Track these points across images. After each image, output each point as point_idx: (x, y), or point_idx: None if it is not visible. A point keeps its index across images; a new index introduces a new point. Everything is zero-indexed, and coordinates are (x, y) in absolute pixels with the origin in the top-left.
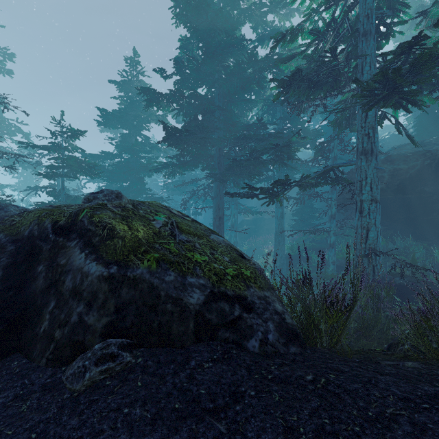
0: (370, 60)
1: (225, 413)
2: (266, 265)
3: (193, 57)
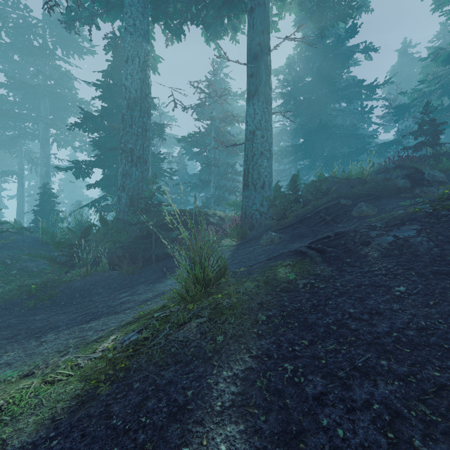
0: None
1: None
2: None
3: (323, 77)
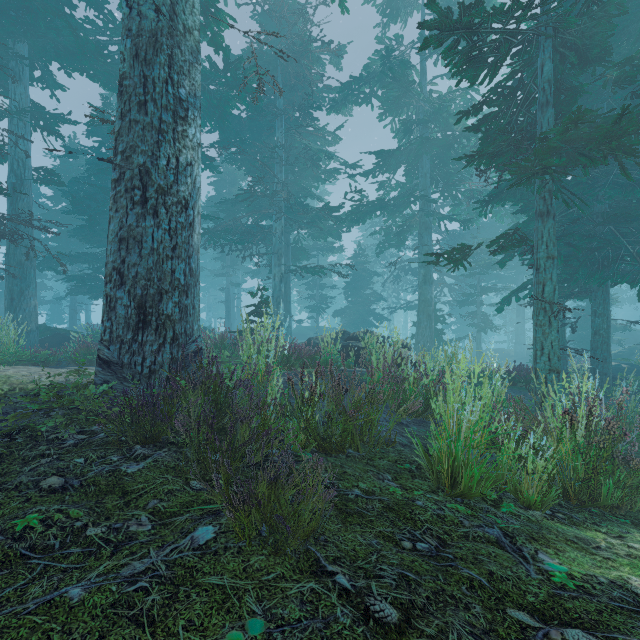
0: None
1: None
2: None
3: None
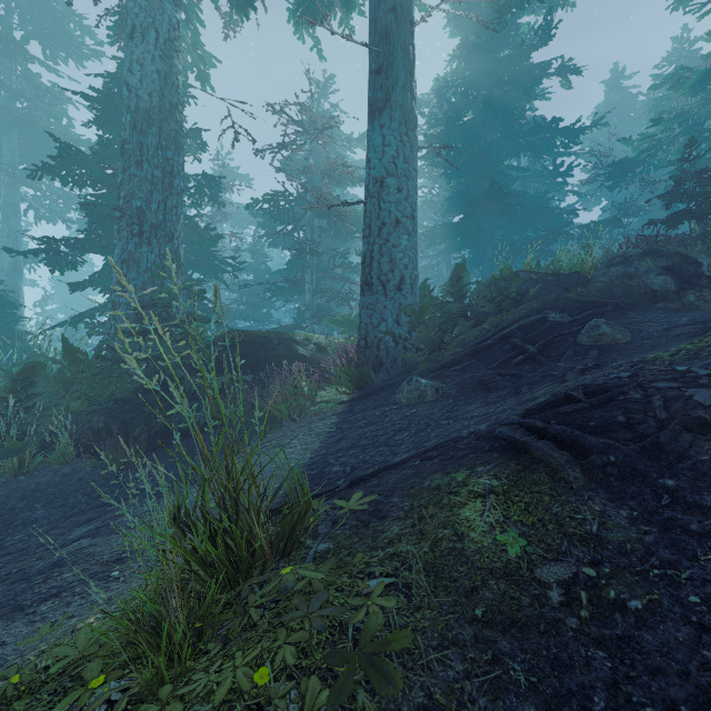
0: None
1: None
2: None
3: (495, 110)
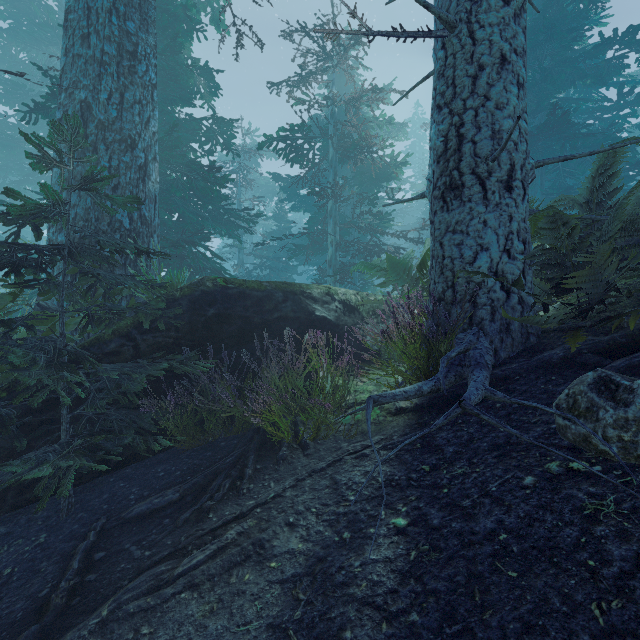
0: None
1: None
2: None
3: (552, 26)
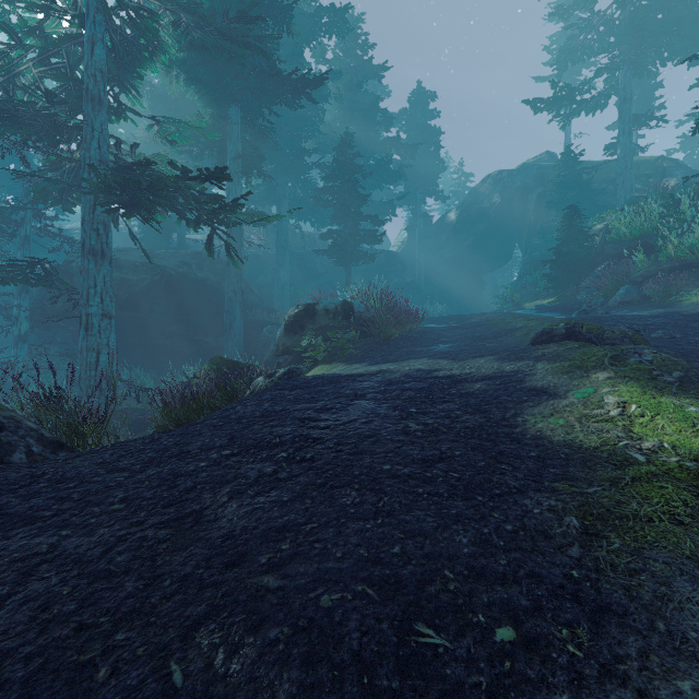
0: (101, 136)
1: (37, 483)
2: (3, 382)
3: None
